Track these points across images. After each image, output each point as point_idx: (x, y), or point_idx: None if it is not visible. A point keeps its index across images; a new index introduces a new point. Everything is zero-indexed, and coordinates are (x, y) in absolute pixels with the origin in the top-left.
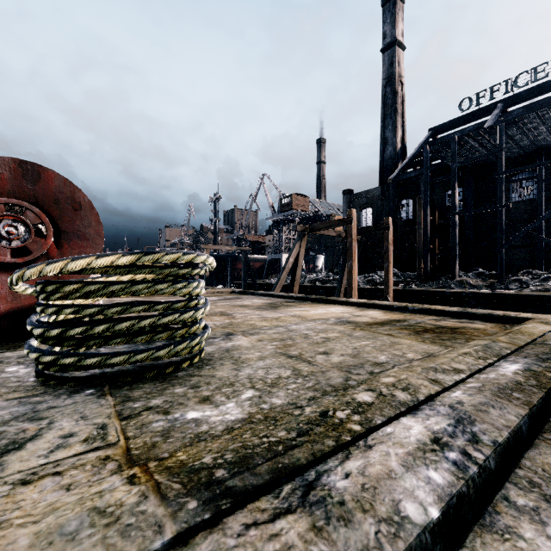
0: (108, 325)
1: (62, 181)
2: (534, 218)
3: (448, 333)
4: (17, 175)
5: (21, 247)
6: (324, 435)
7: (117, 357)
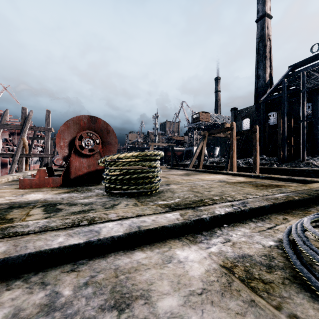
0: (130, 176)
1: (103, 122)
2: None
3: (273, 187)
4: (89, 121)
5: (91, 148)
6: (200, 203)
7: (133, 186)
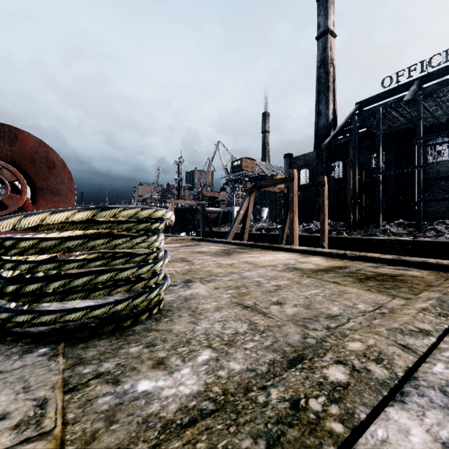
0: (63, 281)
1: (37, 142)
2: (446, 176)
3: (390, 281)
4: None
5: None
6: (300, 443)
7: (73, 314)
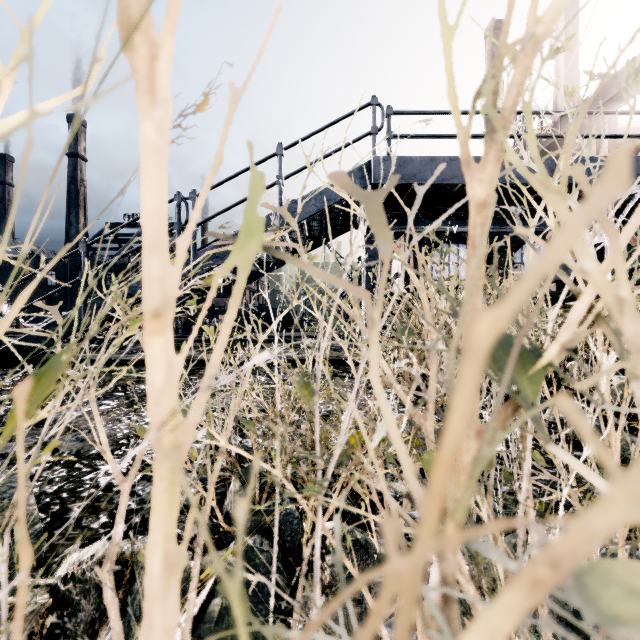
0: None
1: None
2: None
3: None
4: None
5: None
6: None
7: None
